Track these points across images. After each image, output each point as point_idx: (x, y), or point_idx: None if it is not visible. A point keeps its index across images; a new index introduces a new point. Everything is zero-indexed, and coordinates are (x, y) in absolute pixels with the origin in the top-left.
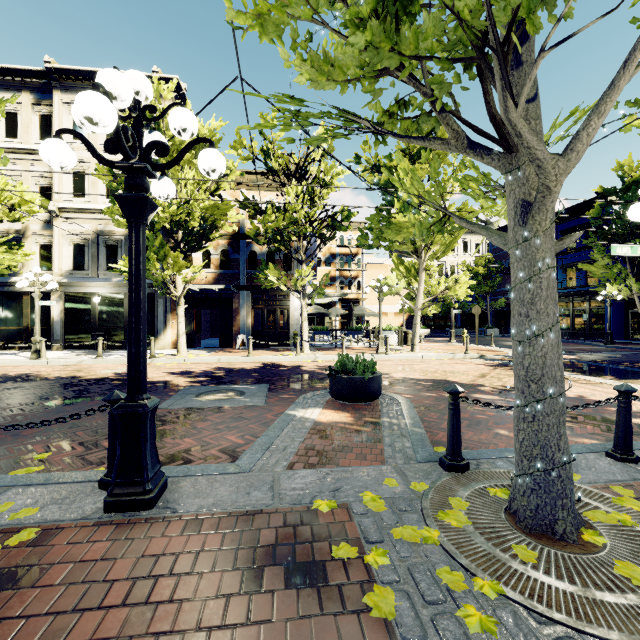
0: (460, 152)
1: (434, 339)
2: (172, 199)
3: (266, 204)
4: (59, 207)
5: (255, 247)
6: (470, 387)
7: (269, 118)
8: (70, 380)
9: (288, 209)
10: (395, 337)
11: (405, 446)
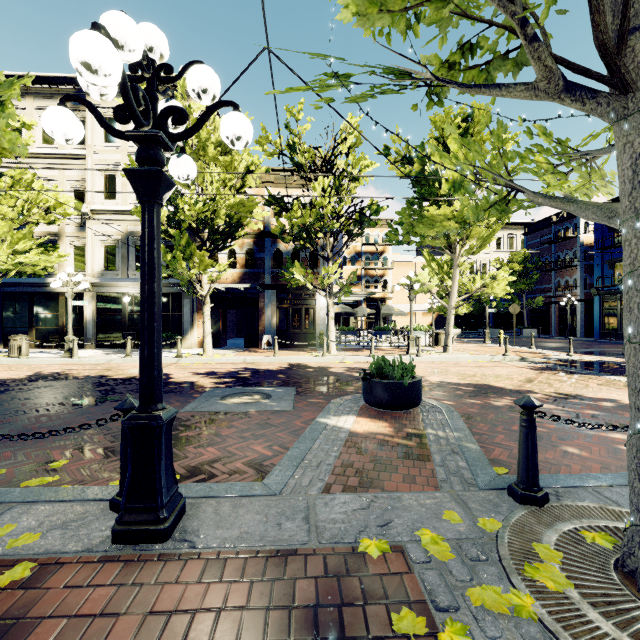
0: (551, 99)
1: (466, 340)
2: (198, 197)
3: (291, 201)
4: (91, 209)
5: (280, 245)
6: (518, 393)
7: (295, 111)
8: (98, 379)
9: (315, 204)
10: (425, 337)
11: (460, 466)
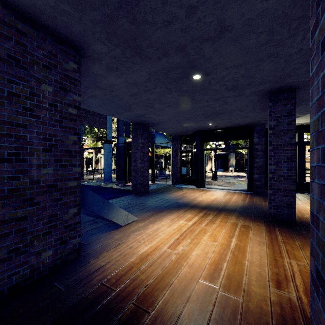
0: None
1: None
2: None
3: None
4: None
5: None
6: None
7: None
8: None
9: None
10: None
11: None
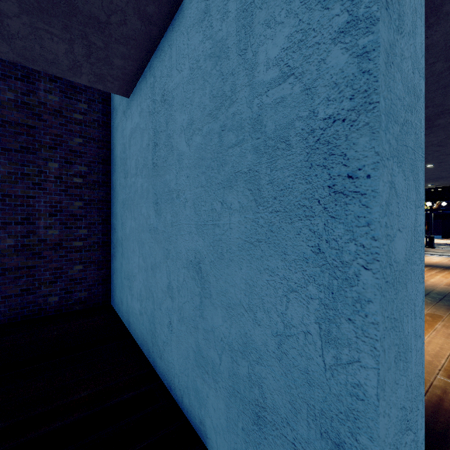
0: None
1: None
2: None
3: None
4: None
5: None
6: None
7: None
8: None
9: None
10: None
11: None
